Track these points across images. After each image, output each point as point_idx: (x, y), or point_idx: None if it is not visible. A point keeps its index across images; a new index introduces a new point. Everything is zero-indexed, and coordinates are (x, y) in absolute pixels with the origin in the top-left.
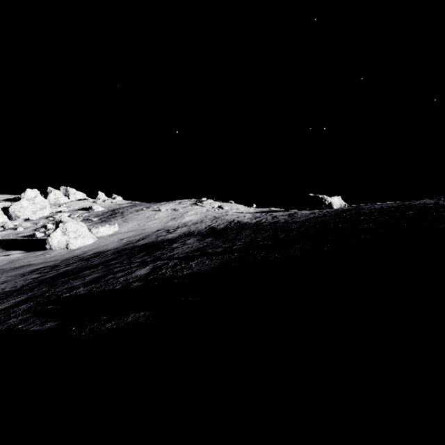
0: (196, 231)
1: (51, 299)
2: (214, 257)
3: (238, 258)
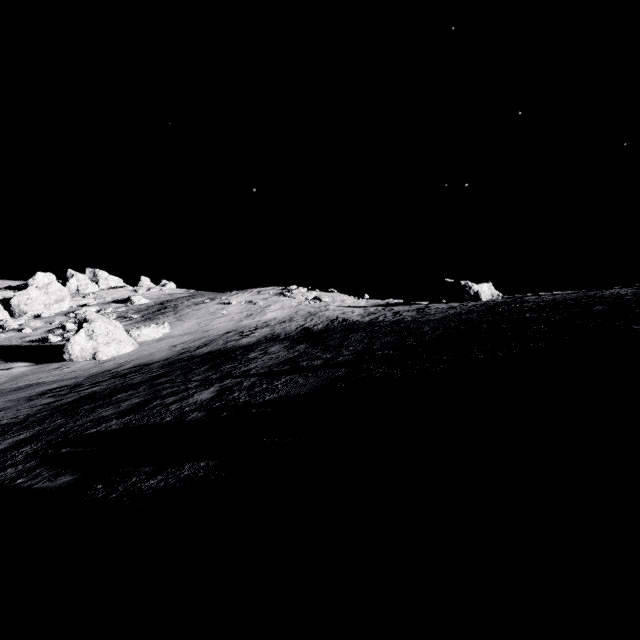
0: (283, 333)
1: (68, 437)
2: (310, 374)
3: (346, 375)
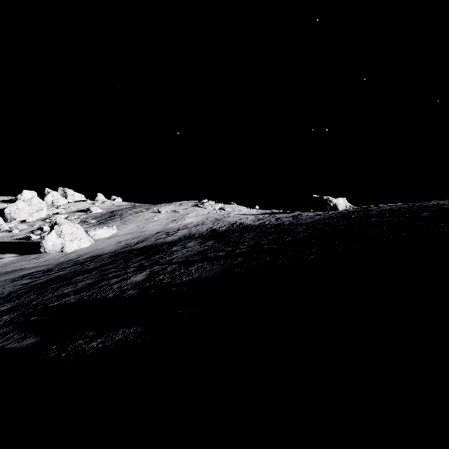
0: (197, 233)
1: (37, 308)
2: (216, 262)
3: (241, 263)
